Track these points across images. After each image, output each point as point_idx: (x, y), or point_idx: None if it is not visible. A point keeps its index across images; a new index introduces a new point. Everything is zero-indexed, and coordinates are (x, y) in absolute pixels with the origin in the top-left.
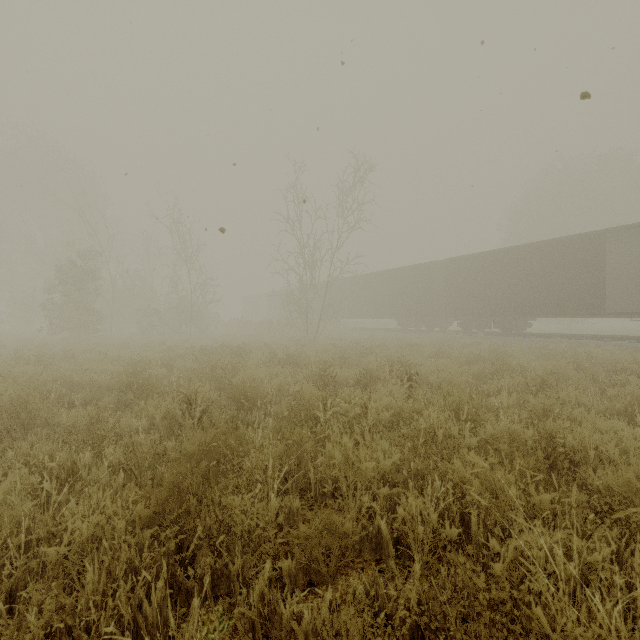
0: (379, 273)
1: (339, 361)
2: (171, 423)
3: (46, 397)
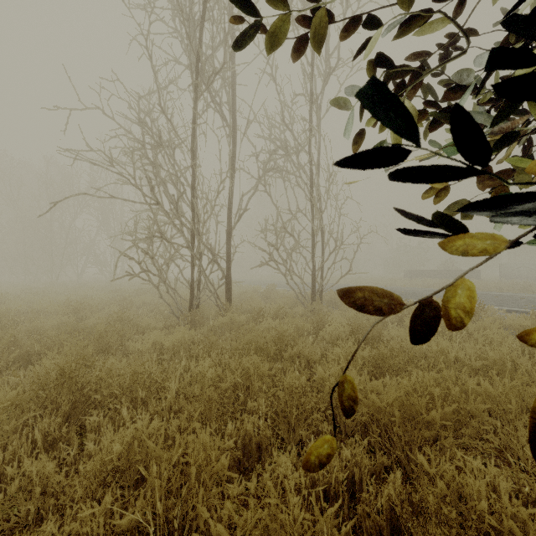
0: None
1: None
2: None
3: None
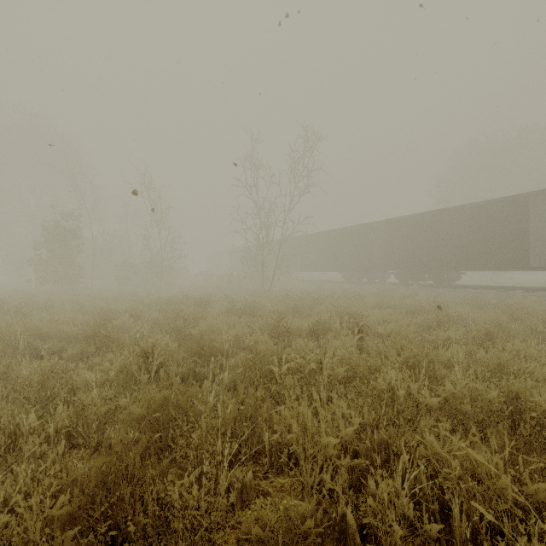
0: (326, 232)
1: (292, 311)
2: (127, 377)
3: (14, 348)
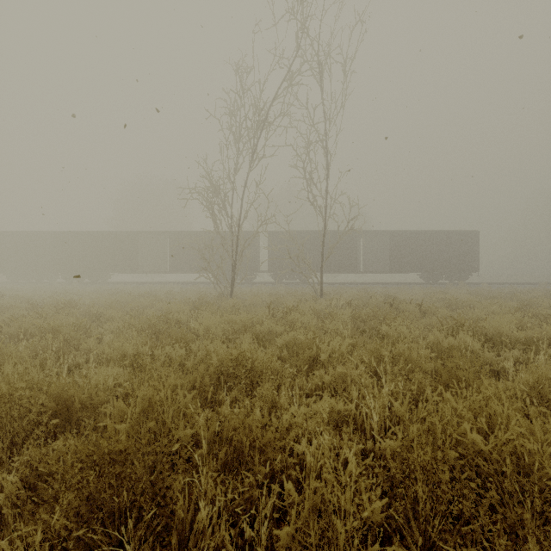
0: None
1: None
2: None
3: None
